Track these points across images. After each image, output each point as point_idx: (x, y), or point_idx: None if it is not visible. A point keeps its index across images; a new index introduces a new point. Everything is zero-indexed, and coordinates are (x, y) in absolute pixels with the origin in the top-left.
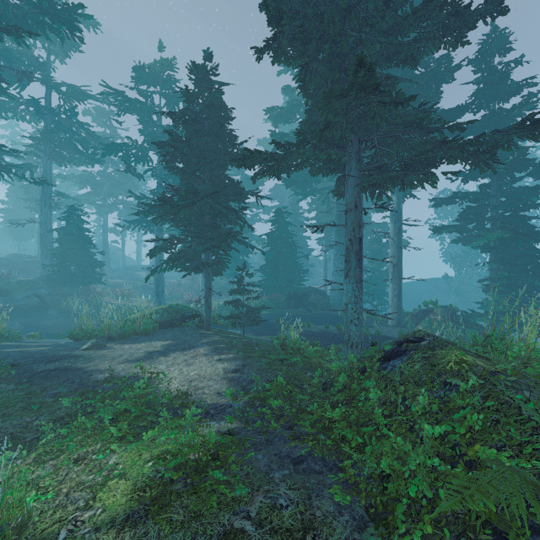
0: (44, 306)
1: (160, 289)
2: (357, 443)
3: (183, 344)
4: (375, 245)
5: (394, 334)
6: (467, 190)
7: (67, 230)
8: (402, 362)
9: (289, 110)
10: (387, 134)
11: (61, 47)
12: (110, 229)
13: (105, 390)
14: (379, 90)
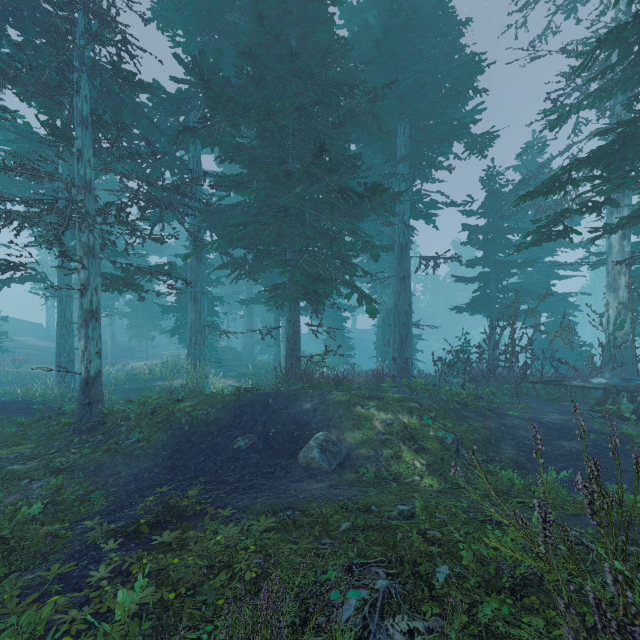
0: None
1: None
2: None
3: None
4: (267, 314)
5: None
6: None
7: None
8: None
9: None
10: None
11: None
12: None
13: None
14: None
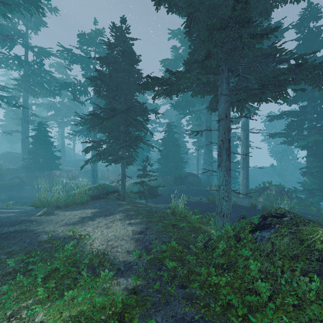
0: (22, 184)
1: (95, 173)
2: (243, 312)
3: (106, 212)
4: None
5: (244, 203)
6: (284, 112)
7: (37, 137)
8: (270, 234)
9: (176, 61)
10: (249, 65)
11: (34, 24)
12: (66, 137)
13: (46, 248)
14: (252, 20)
